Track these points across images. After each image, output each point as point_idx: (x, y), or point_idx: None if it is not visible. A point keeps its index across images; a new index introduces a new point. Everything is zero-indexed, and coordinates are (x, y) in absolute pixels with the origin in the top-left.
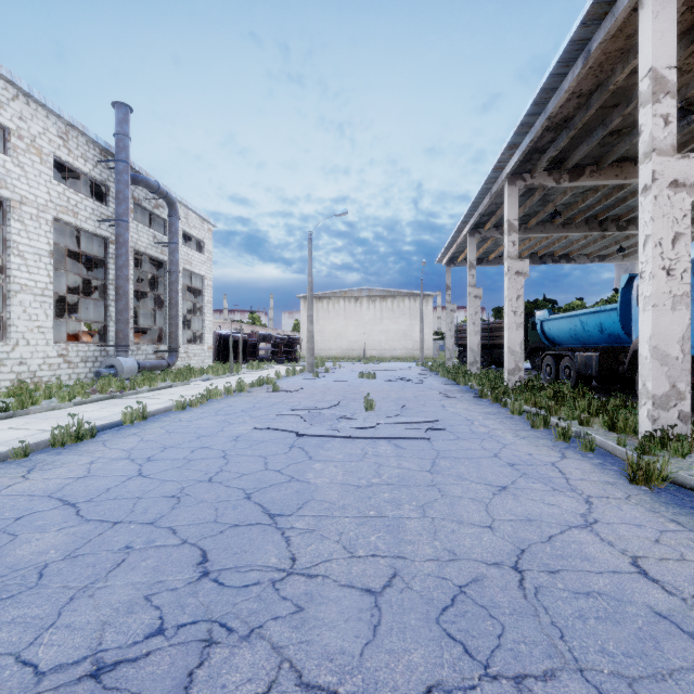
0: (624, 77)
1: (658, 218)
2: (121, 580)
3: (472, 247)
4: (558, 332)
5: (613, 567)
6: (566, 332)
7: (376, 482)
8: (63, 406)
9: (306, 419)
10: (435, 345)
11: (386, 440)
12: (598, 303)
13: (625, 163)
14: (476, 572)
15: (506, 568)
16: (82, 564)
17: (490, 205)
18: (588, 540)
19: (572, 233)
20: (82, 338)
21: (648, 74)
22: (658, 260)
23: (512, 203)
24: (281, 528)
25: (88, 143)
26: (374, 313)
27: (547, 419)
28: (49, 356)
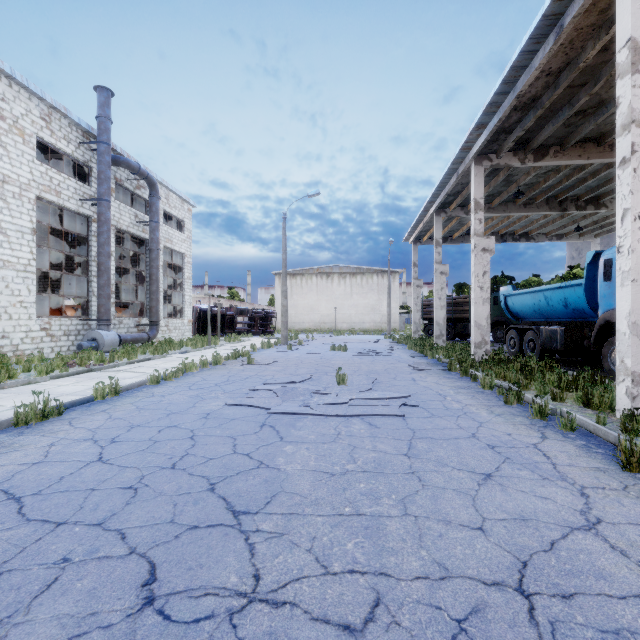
0: (594, 54)
1: (638, 191)
2: (46, 612)
3: (438, 226)
4: (522, 307)
5: (636, 589)
6: (530, 307)
7: (351, 468)
8: (39, 380)
9: (278, 394)
10: (401, 318)
11: (359, 418)
12: (553, 279)
13: (587, 143)
14: (475, 597)
15: (510, 591)
16: (5, 586)
17: (456, 185)
18: (596, 548)
19: (533, 213)
20: (67, 313)
21: (627, 44)
22: (638, 234)
23: (478, 182)
24: (245, 531)
25: (70, 125)
26: (345, 289)
27: (520, 394)
28: (31, 330)
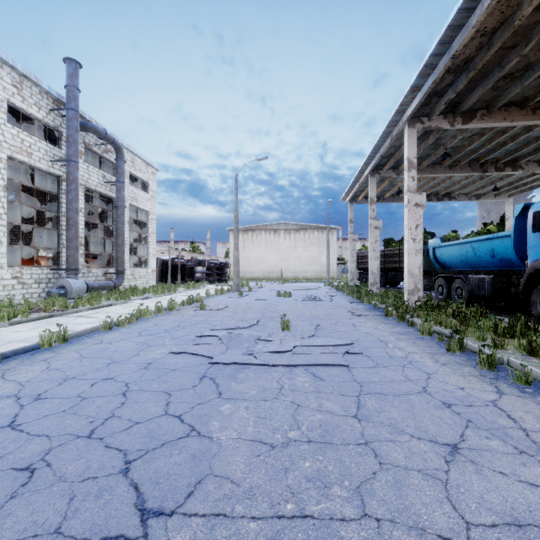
0: (530, 11)
1: None
2: None
3: (372, 186)
4: (450, 257)
5: None
6: (457, 257)
7: (294, 437)
8: None
9: (224, 340)
10: (338, 268)
11: (303, 368)
12: (469, 234)
13: (512, 107)
14: None
15: None
16: None
17: (390, 148)
18: None
19: (457, 174)
20: (41, 263)
21: None
22: None
23: (411, 143)
24: None
25: (41, 93)
26: (289, 243)
27: (462, 342)
28: (3, 278)
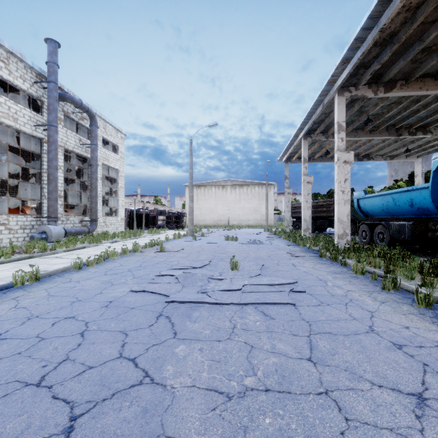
0: None
1: None
2: None
3: (305, 147)
4: (372, 207)
5: None
6: (379, 207)
7: (251, 385)
8: None
9: (180, 279)
10: (275, 217)
11: (253, 306)
12: (382, 189)
13: (427, 78)
14: None
15: None
16: None
17: (321, 115)
18: None
19: (376, 137)
20: (27, 212)
21: None
22: None
23: (341, 109)
24: None
25: (26, 68)
26: (235, 196)
27: (396, 281)
28: None
